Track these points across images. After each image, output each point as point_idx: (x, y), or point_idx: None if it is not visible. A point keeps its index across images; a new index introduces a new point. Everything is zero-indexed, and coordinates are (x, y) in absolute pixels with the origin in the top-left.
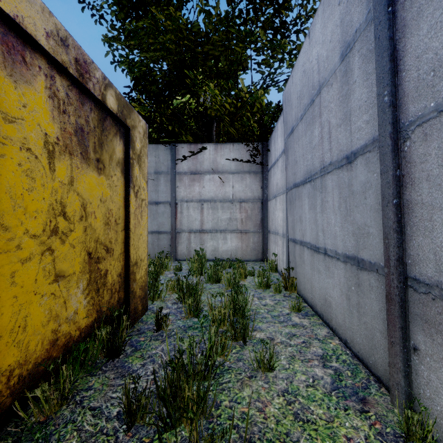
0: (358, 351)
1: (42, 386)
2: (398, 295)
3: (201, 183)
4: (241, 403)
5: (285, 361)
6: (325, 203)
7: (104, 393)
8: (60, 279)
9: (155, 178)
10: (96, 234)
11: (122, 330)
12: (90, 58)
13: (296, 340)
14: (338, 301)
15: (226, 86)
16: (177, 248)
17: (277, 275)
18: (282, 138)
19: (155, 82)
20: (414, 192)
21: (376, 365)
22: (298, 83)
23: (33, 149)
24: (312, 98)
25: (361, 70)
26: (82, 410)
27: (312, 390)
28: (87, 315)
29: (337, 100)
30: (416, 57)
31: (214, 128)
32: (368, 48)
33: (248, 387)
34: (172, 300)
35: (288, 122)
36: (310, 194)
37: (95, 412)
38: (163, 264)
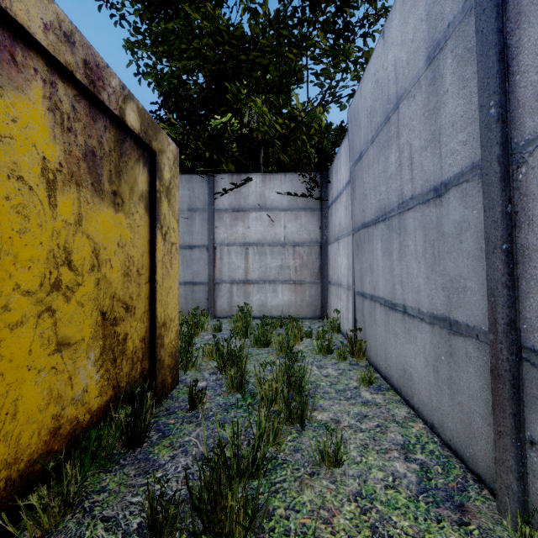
0: (450, 440)
1: (39, 491)
2: (509, 371)
3: (245, 222)
4: (301, 511)
5: (356, 452)
6: (405, 248)
7: (122, 497)
8: (64, 348)
9: (189, 216)
10: (112, 289)
11: (145, 411)
12: (104, 61)
13: (368, 423)
14: (421, 373)
15: (277, 103)
16: (216, 303)
17: (341, 336)
18: (346, 166)
19: (189, 97)
20: (533, 234)
21: (476, 460)
22: (369, 96)
23: (26, 177)
24: (387, 115)
25: (456, 75)
26: (92, 521)
27: (393, 493)
28: (100, 393)
29: (421, 116)
30: (536, 53)
31: (261, 155)
32: (466, 47)
33: (309, 488)
34: (209, 369)
35: (355, 146)
36: (384, 236)
37: (108, 524)
38: (198, 322)
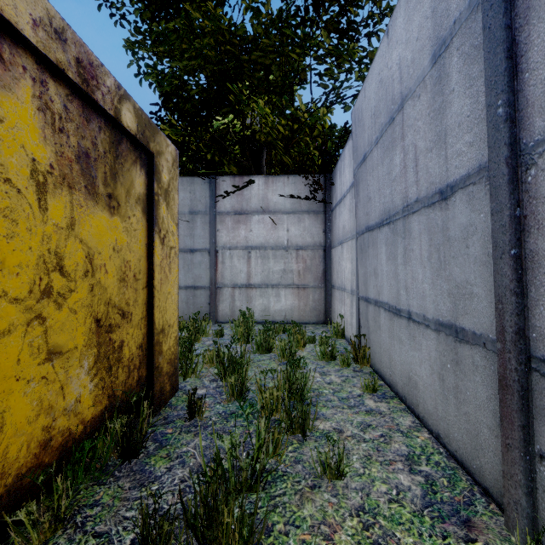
0: (456, 451)
1: (28, 506)
2: (517, 382)
3: (247, 225)
4: (301, 526)
5: (358, 464)
6: (409, 253)
7: (115, 511)
8: (55, 357)
9: (190, 219)
10: (107, 295)
11: (142, 421)
12: (98, 59)
13: (372, 432)
14: (427, 381)
15: (279, 104)
16: (218, 308)
17: (344, 342)
18: (350, 168)
19: (190, 98)
20: (543, 239)
21: (483, 472)
22: (373, 97)
23: (14, 180)
24: (392, 115)
25: (462, 74)
26: (84, 537)
27: (397, 507)
28: (94, 402)
29: (427, 117)
30: None
31: (264, 156)
32: (472, 44)
33: (310, 502)
34: (209, 375)
35: (358, 148)
36: (388, 240)
37: (100, 540)
38: (199, 328)
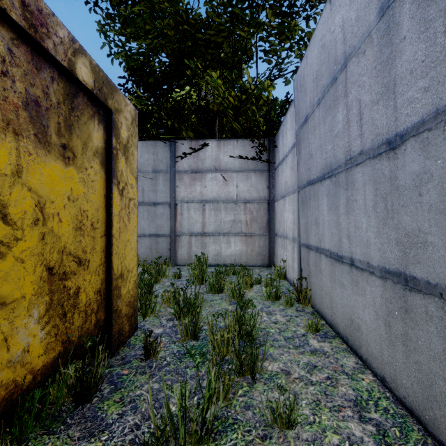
0: (405, 397)
1: None
2: None
3: (202, 182)
4: None
5: (308, 410)
6: (352, 203)
7: None
8: None
9: (153, 177)
10: (61, 243)
11: (97, 364)
12: (48, 8)
13: (318, 374)
14: (371, 326)
15: (230, 77)
16: (177, 253)
17: (287, 283)
18: (291, 131)
19: (153, 73)
20: None
21: (438, 425)
22: (315, 62)
23: None
24: (334, 76)
25: (415, 19)
26: None
27: None
28: (46, 350)
29: (373, 70)
30: None
31: (216, 124)
32: None
33: None
34: (167, 315)
35: (300, 111)
36: (330, 192)
37: None
38: (160, 270)
